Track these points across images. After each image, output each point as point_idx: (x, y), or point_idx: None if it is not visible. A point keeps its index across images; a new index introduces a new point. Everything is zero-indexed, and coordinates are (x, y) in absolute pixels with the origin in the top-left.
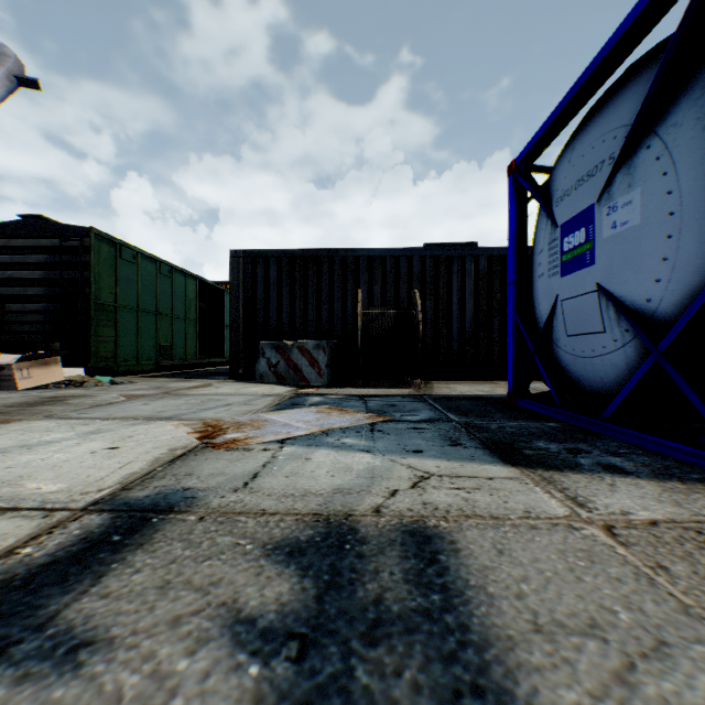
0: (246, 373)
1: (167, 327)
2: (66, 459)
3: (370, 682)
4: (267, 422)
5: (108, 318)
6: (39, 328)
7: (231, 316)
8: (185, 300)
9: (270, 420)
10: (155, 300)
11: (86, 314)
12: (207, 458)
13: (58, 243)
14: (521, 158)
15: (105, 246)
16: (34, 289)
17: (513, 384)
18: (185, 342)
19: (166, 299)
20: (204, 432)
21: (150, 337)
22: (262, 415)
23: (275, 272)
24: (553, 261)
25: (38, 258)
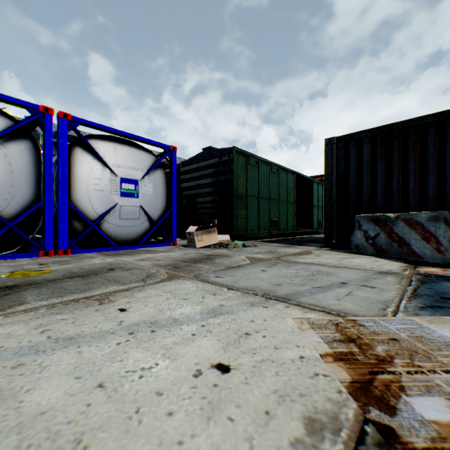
0: (338, 243)
1: (275, 208)
2: (159, 386)
3: None
4: (449, 348)
5: (242, 203)
6: (209, 211)
7: (325, 195)
8: (286, 189)
9: (449, 341)
10: (268, 190)
11: (230, 201)
12: None
13: (218, 161)
14: None
15: (240, 157)
16: (207, 189)
17: None
18: (286, 217)
19: (275, 189)
20: (345, 354)
21: (265, 215)
22: (417, 320)
23: (368, 150)
24: None
25: (209, 171)
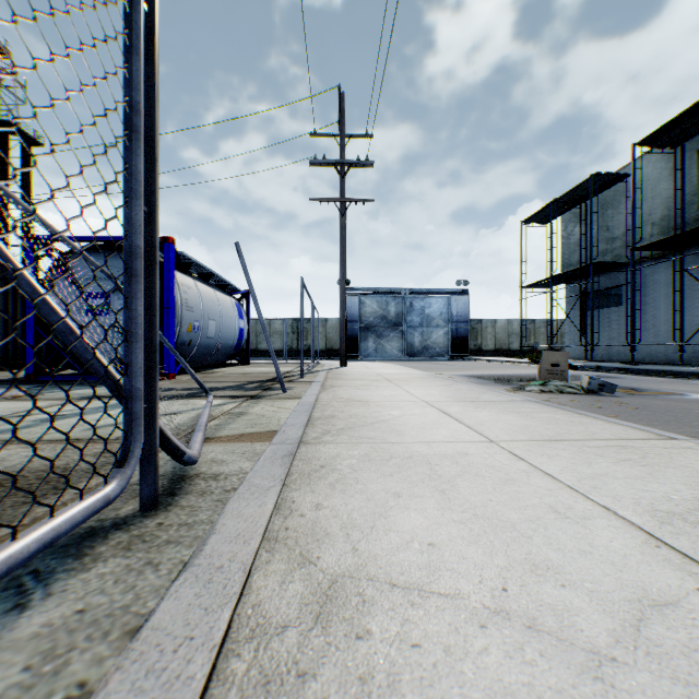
0: None
1: None
2: None
3: (181, 389)
4: None
5: None
6: None
7: None
8: None
9: None
10: None
11: None
12: (41, 398)
13: None
14: (46, 239)
15: None
16: None
17: (34, 369)
18: None
19: None
20: None
21: None
22: None
23: None
24: (82, 307)
25: None
